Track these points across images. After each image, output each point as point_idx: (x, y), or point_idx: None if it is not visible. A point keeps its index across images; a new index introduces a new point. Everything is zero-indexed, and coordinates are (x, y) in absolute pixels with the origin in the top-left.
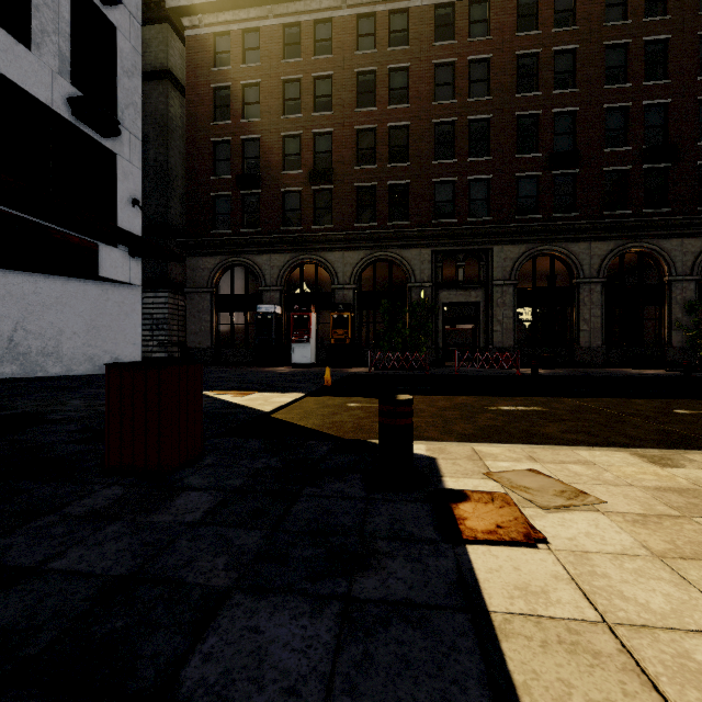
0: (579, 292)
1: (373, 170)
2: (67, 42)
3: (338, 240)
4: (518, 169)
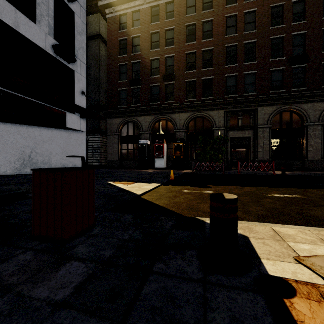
0: (307, 130)
1: (194, 72)
2: (52, 19)
3: (177, 108)
4: (271, 66)
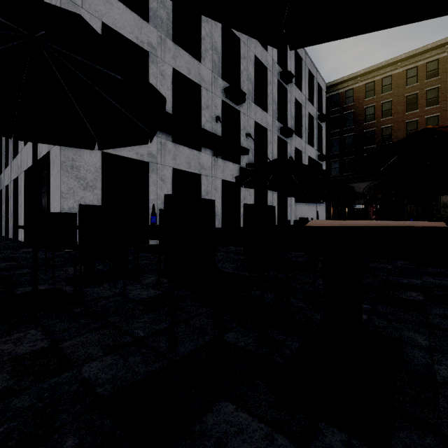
0: None
1: None
2: (317, 140)
3: None
4: None
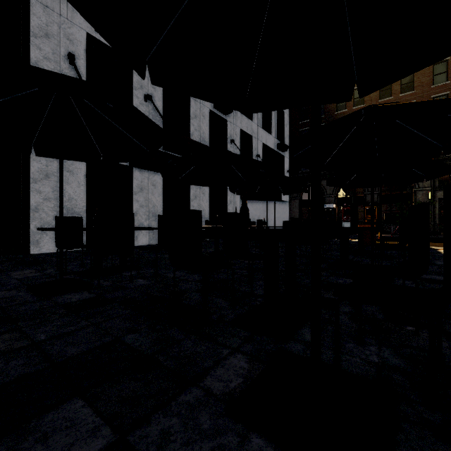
0: None
1: None
2: (276, 126)
3: None
4: None
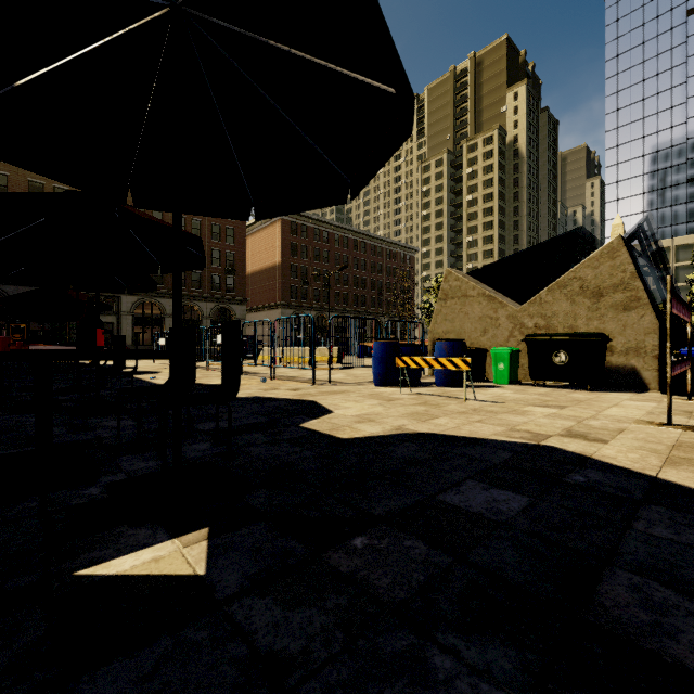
0: (165, 321)
1: None
2: None
3: None
4: None
